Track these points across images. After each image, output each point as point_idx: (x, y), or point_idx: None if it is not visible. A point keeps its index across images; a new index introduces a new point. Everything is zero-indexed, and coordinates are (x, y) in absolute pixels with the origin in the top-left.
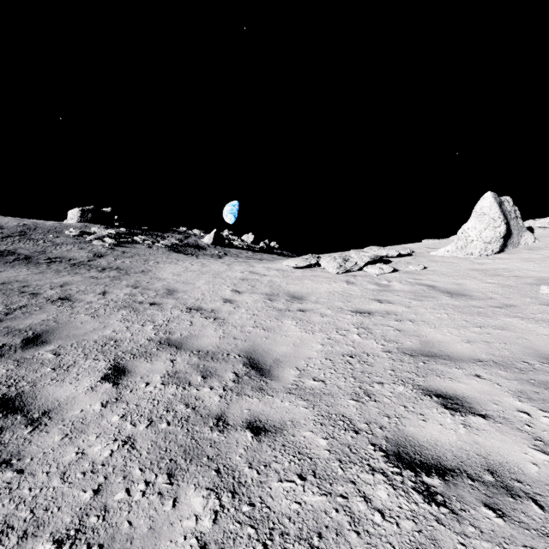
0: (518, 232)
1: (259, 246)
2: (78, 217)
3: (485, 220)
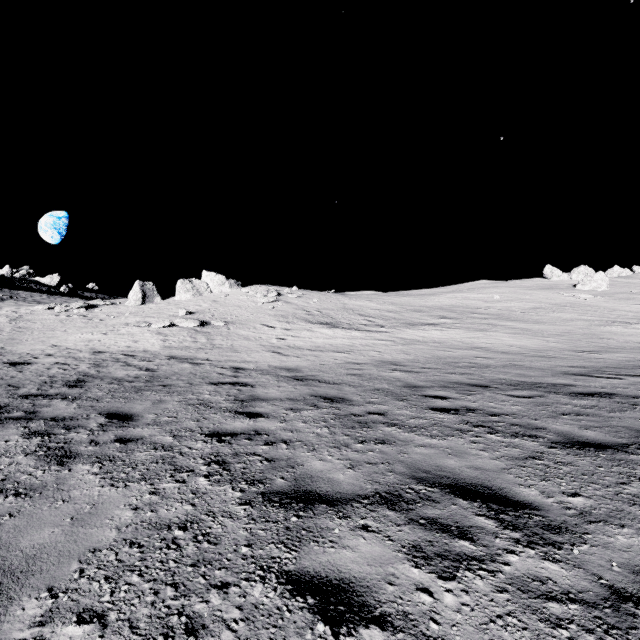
0: (153, 297)
1: (60, 289)
2: None
3: (134, 292)
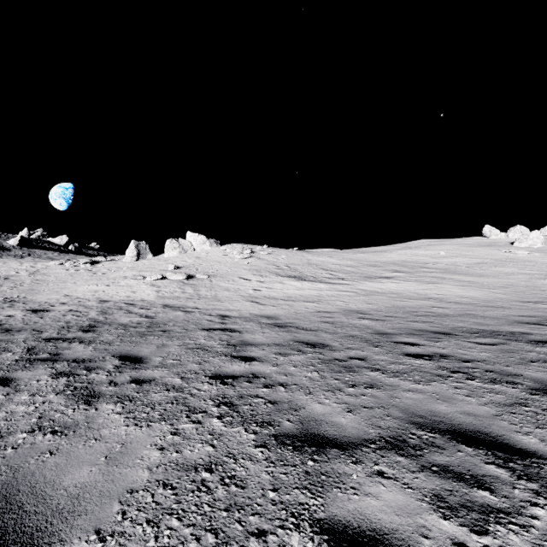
0: (146, 254)
1: (69, 248)
2: None
3: (130, 250)
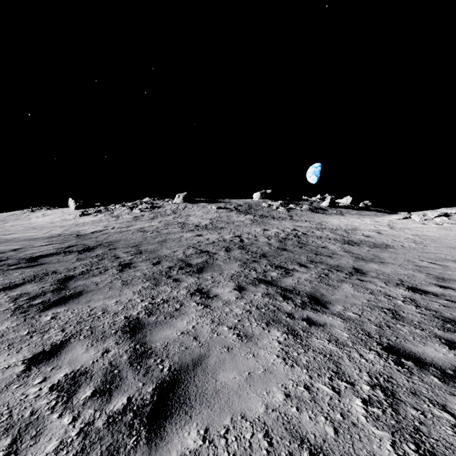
0: None
1: (359, 206)
2: (259, 197)
3: None
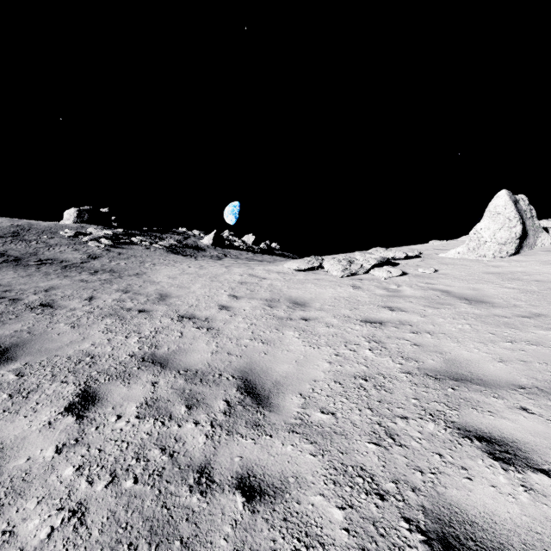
0: (534, 232)
1: (260, 247)
2: (74, 217)
3: (500, 219)
